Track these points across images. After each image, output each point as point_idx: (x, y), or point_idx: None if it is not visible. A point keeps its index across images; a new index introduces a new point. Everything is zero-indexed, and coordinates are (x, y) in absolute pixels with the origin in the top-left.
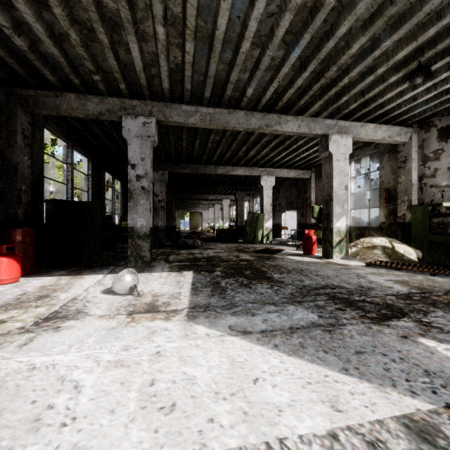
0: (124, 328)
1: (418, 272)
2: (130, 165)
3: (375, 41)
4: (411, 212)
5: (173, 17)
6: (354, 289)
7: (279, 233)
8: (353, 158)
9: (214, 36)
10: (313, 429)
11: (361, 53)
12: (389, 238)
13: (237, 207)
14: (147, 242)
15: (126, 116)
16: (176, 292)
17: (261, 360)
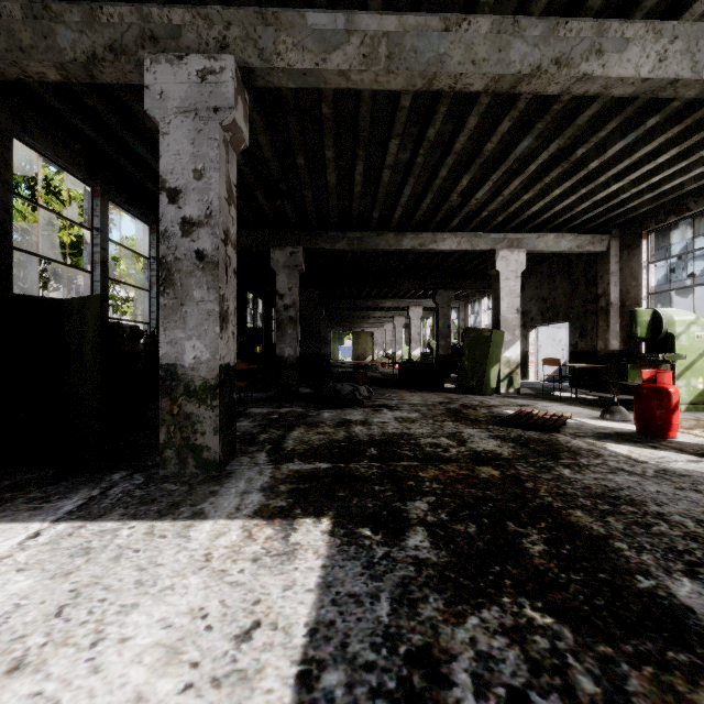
0: None
1: None
2: (165, 192)
3: None
4: None
5: None
6: None
7: (523, 369)
8: None
9: None
10: None
11: None
12: None
13: (438, 319)
14: (211, 407)
15: (154, 56)
16: None
17: None
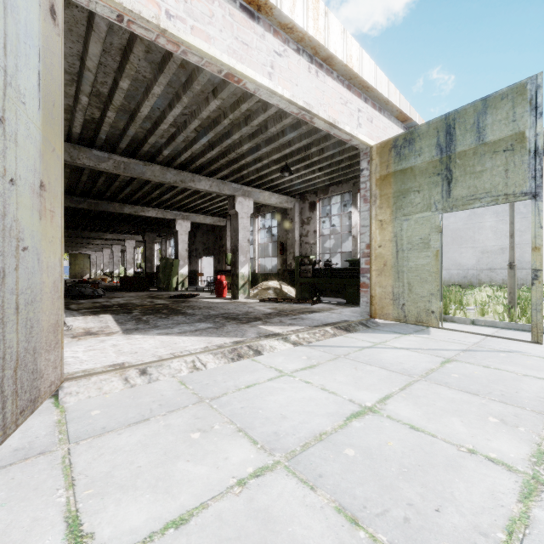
0: (77, 342)
1: (288, 303)
2: None
3: (258, 145)
4: (295, 262)
5: (98, 92)
6: (242, 313)
7: (196, 280)
8: (260, 213)
9: (136, 114)
10: (199, 347)
11: (251, 149)
12: (280, 281)
13: (146, 250)
14: None
15: None
16: (104, 325)
17: (178, 339)
